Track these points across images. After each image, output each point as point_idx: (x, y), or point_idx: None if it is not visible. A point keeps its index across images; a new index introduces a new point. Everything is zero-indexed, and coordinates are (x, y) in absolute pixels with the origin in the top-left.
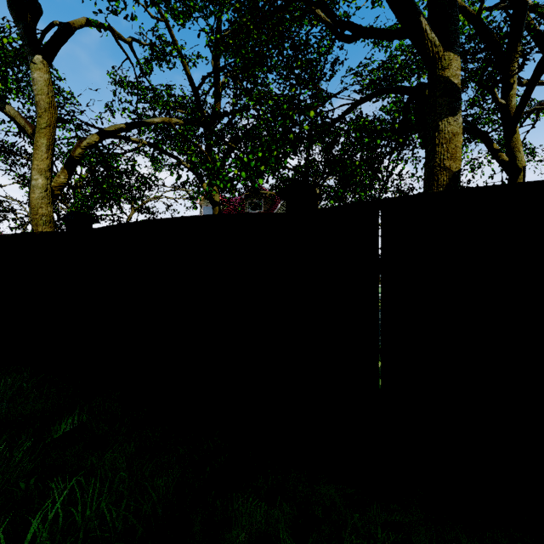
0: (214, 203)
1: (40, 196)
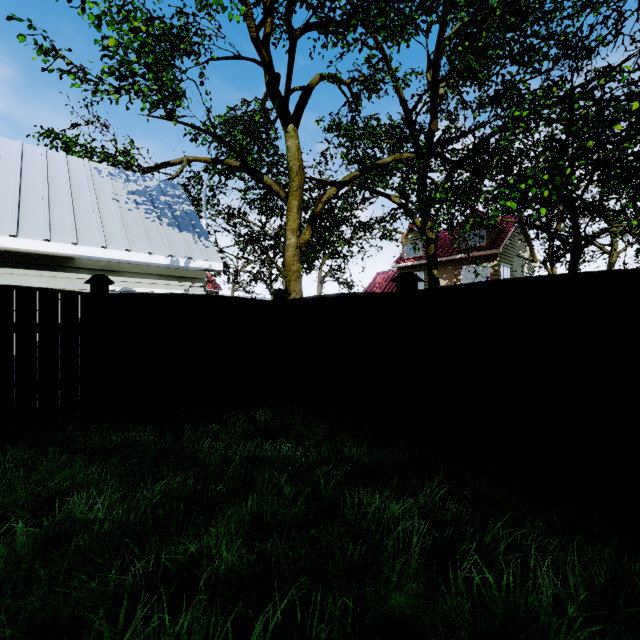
0: (429, 241)
1: (292, 254)
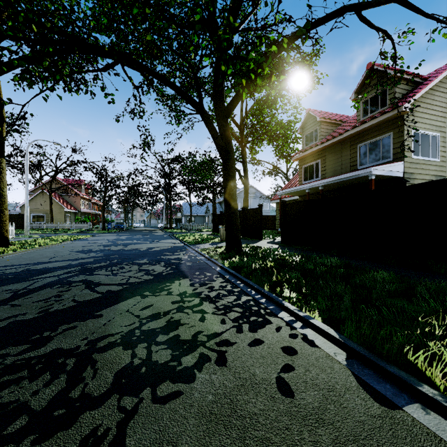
0: None
1: None
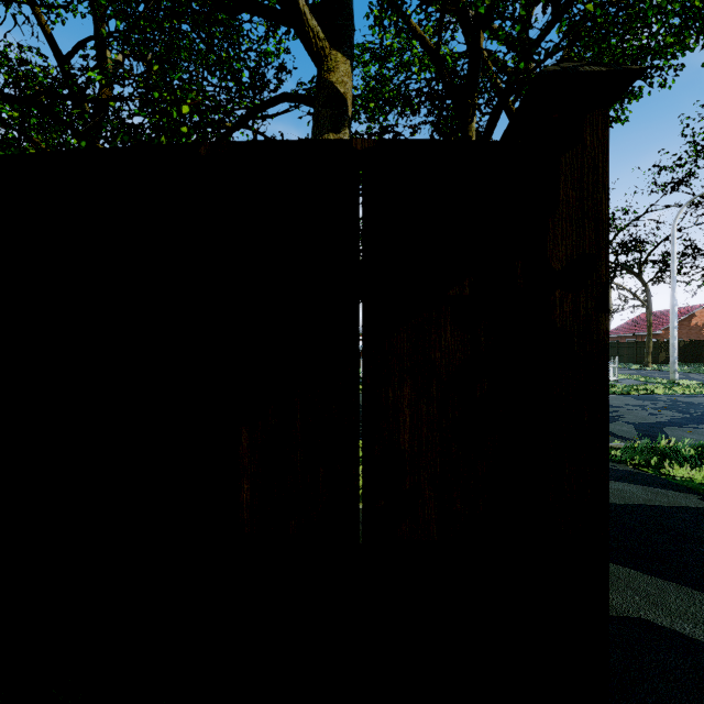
0: None
1: None
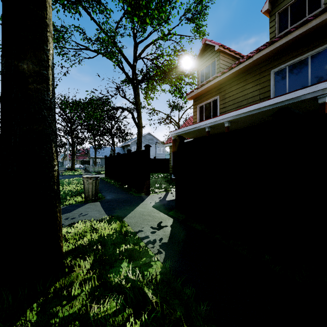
0: None
1: None
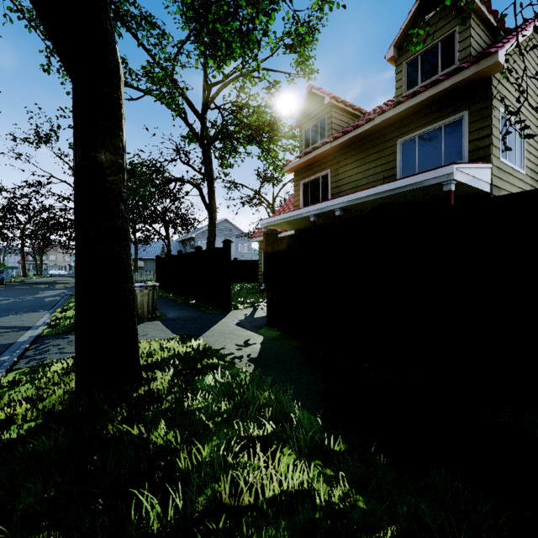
0: None
1: None
